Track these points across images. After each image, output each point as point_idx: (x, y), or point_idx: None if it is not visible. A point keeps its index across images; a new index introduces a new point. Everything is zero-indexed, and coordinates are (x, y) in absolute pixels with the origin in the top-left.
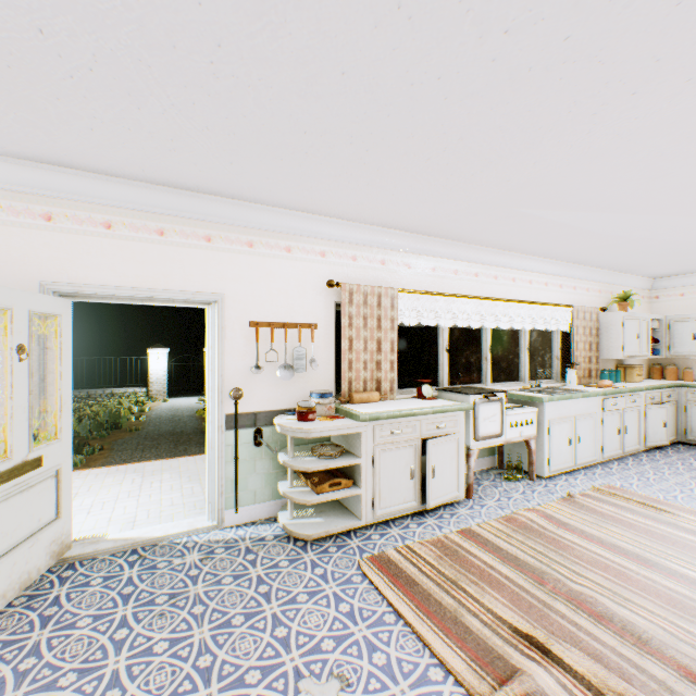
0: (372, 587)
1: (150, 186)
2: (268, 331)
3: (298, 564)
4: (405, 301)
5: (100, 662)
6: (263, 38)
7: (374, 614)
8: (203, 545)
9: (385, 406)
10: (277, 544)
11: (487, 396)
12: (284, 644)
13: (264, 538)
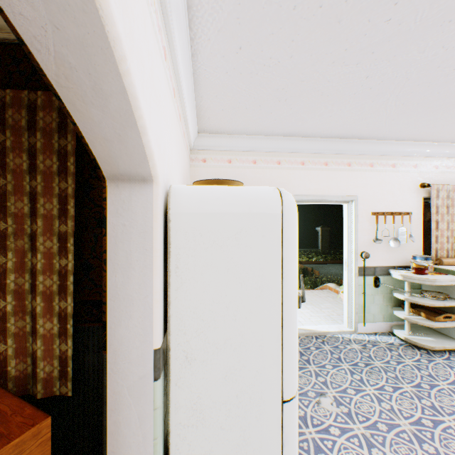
0: None
1: (324, 139)
2: (380, 217)
3: (435, 363)
4: None
5: (360, 387)
6: None
7: None
8: (355, 340)
9: None
10: (406, 348)
11: None
12: None
13: (392, 344)
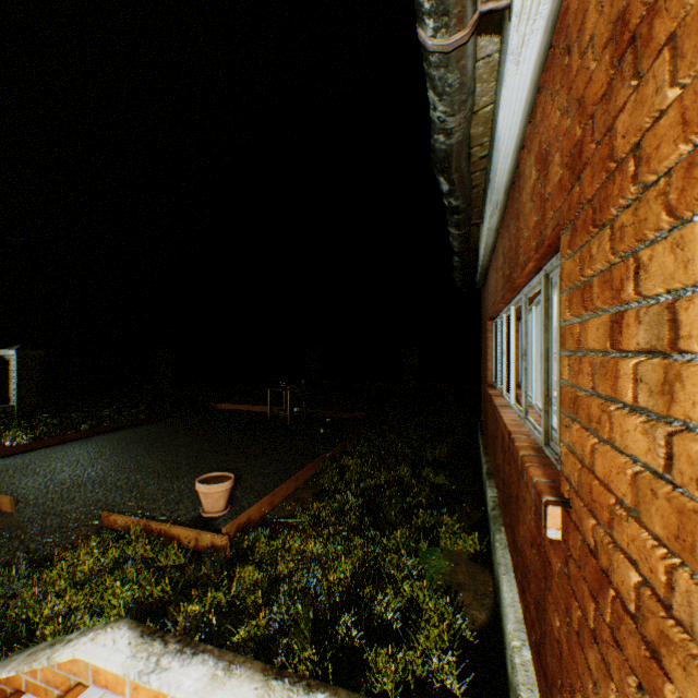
0: None
1: None
2: None
3: None
4: None
5: None
6: None
7: None
8: None
9: None
10: None
11: None
12: None
13: None
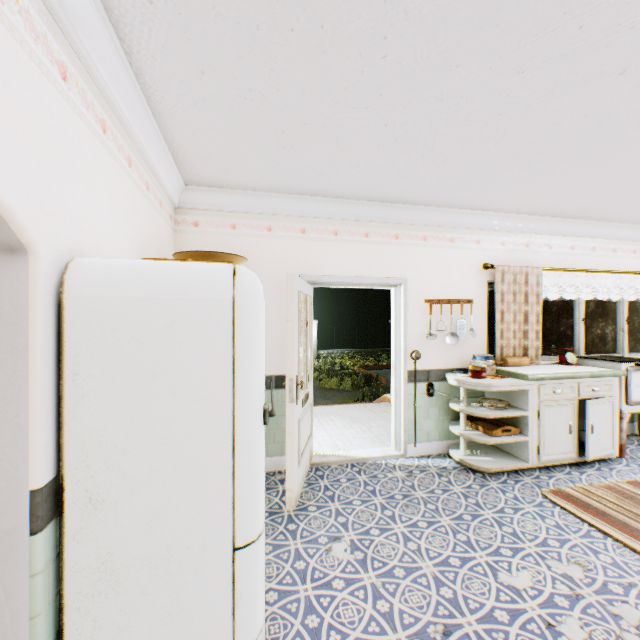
0: (565, 512)
1: (363, 203)
2: (436, 306)
3: (488, 488)
4: (545, 278)
5: (387, 526)
6: (537, 106)
7: (580, 530)
8: (400, 467)
9: (538, 369)
10: (459, 472)
11: (638, 364)
12: (515, 537)
13: (445, 468)
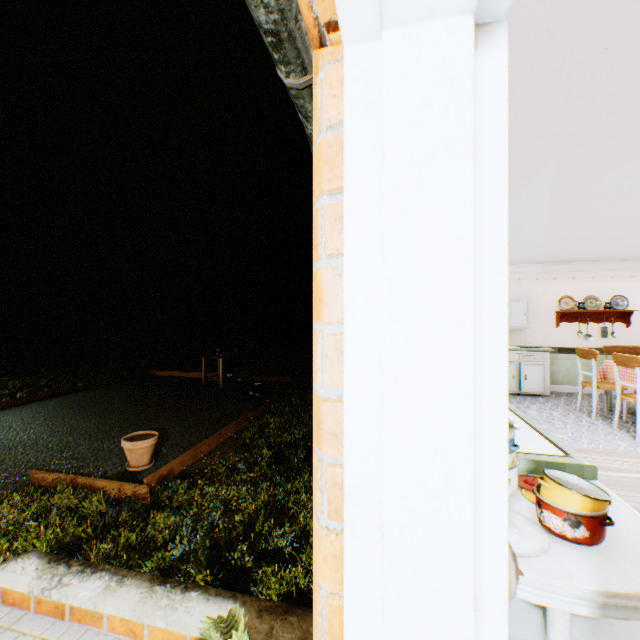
0: None
1: None
2: None
3: None
4: None
5: None
6: None
7: None
8: None
9: None
10: None
11: None
12: None
13: None
